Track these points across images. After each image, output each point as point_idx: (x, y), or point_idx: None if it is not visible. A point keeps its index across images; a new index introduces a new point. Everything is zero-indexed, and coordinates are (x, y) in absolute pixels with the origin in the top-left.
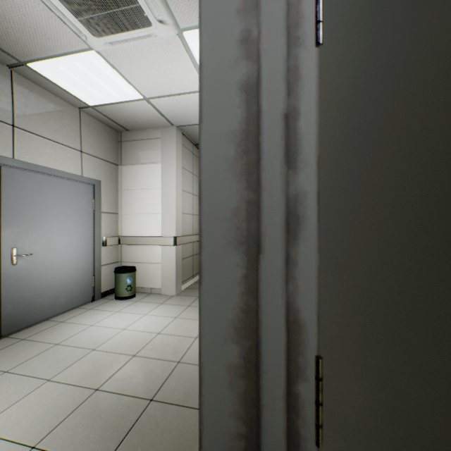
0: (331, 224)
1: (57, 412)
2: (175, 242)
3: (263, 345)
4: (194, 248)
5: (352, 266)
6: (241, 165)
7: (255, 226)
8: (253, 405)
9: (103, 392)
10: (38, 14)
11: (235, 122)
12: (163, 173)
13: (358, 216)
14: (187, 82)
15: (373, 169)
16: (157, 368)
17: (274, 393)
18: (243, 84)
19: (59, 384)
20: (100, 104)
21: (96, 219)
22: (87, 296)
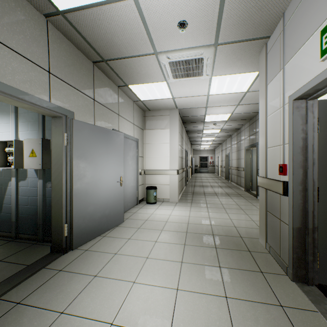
0: (319, 164)
1: (180, 237)
2: (178, 173)
3: (308, 185)
4: (180, 176)
5: (323, 171)
6: (301, 153)
7: (304, 164)
8: (304, 197)
9: (190, 233)
10: (154, 71)
11: (300, 145)
12: (171, 135)
13: (324, 162)
14: (200, 92)
15: None
16: (203, 226)
17: (310, 193)
18: (302, 138)
19: (168, 231)
20: (146, 100)
21: (137, 160)
22: (135, 201)
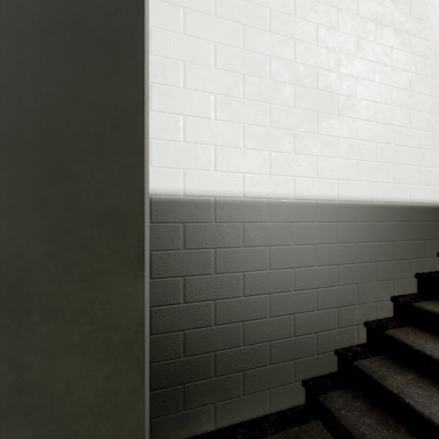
0: None
1: None
2: None
3: None
4: None
5: None
6: None
7: None
8: None
9: None
10: None
11: None
12: None
13: None
14: None
15: (5, 168)
16: None
17: None
18: None
19: None
20: None
21: None
22: None
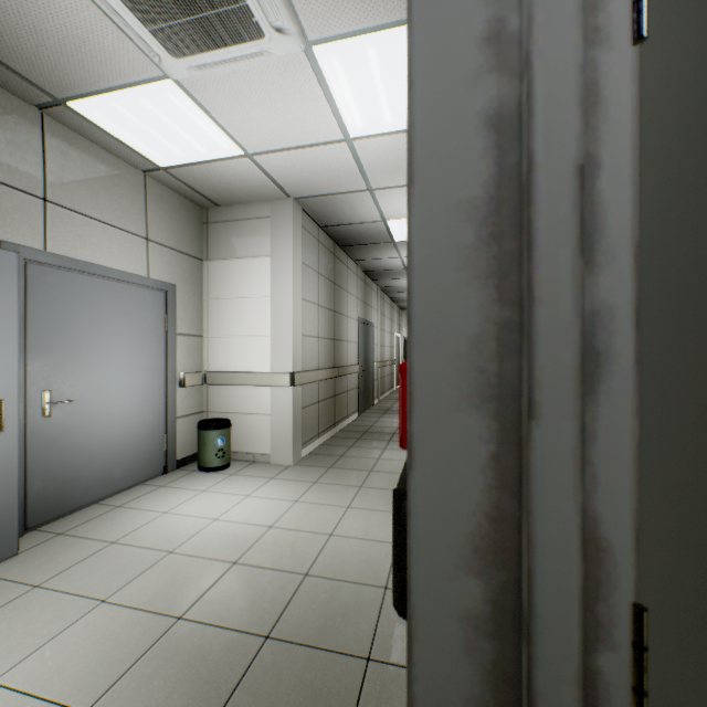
0: (659, 365)
1: (119, 654)
2: (292, 382)
3: (536, 584)
4: (321, 390)
5: (703, 442)
6: (486, 260)
7: (513, 368)
8: (509, 687)
9: (189, 623)
10: (86, 23)
11: (476, 183)
12: (274, 273)
13: None
14: (315, 128)
15: None
16: (272, 584)
17: (558, 672)
18: (490, 115)
19: (120, 608)
20: (176, 165)
21: (169, 345)
22: (156, 465)
